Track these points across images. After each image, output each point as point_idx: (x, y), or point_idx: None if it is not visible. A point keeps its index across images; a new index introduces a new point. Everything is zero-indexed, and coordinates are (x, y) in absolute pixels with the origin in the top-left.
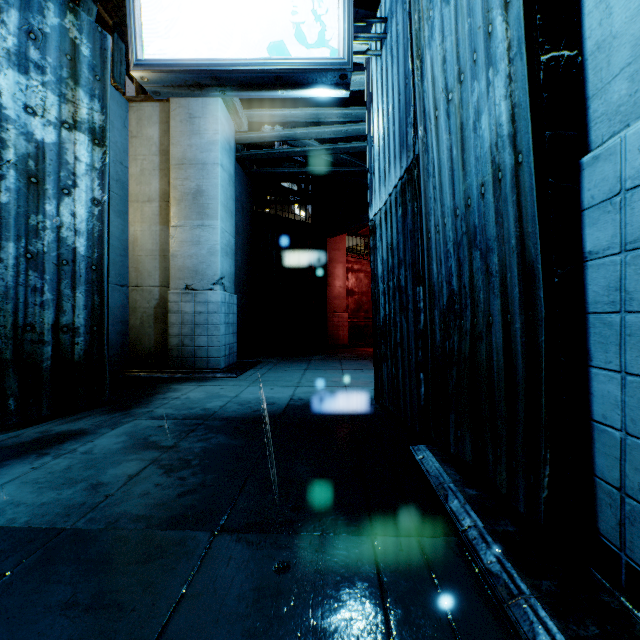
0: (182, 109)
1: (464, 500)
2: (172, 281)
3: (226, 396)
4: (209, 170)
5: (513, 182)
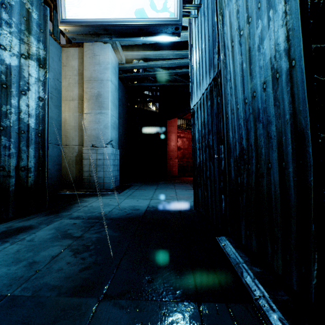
0: (90, 51)
1: (253, 276)
2: (85, 142)
3: (112, 205)
4: (104, 83)
5: (288, 79)
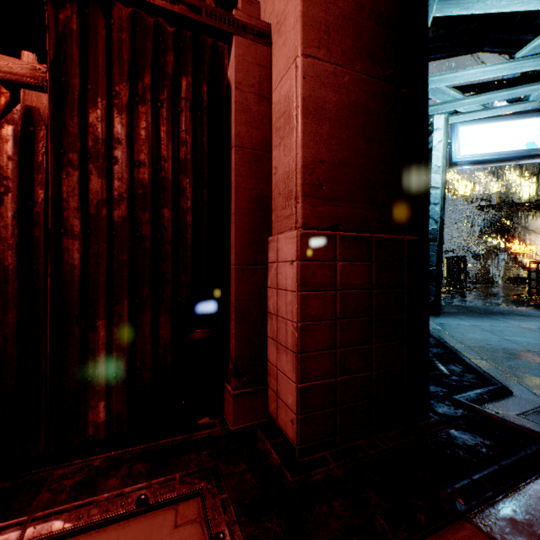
0: None
1: None
2: None
3: None
4: None
5: None
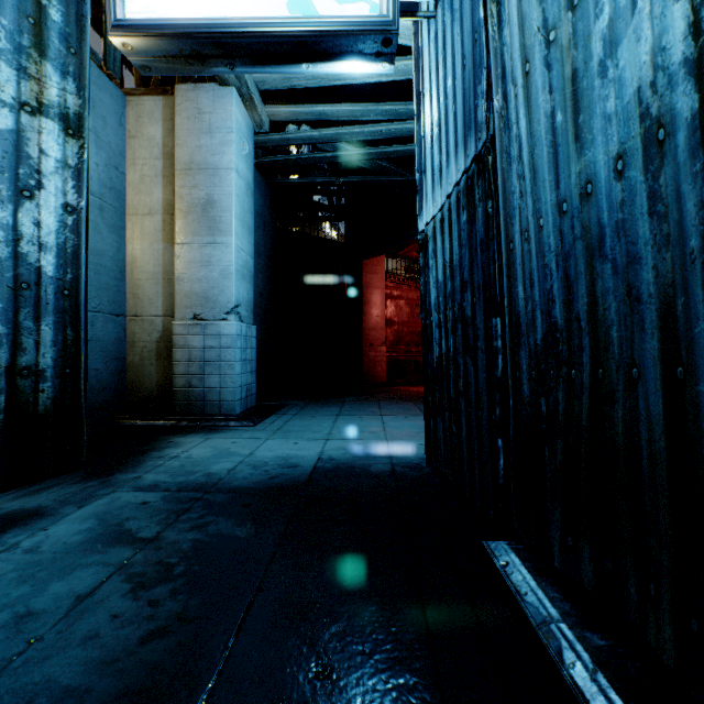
0: (189, 103)
1: (592, 663)
2: (177, 310)
3: (238, 454)
4: (222, 176)
5: (695, 140)
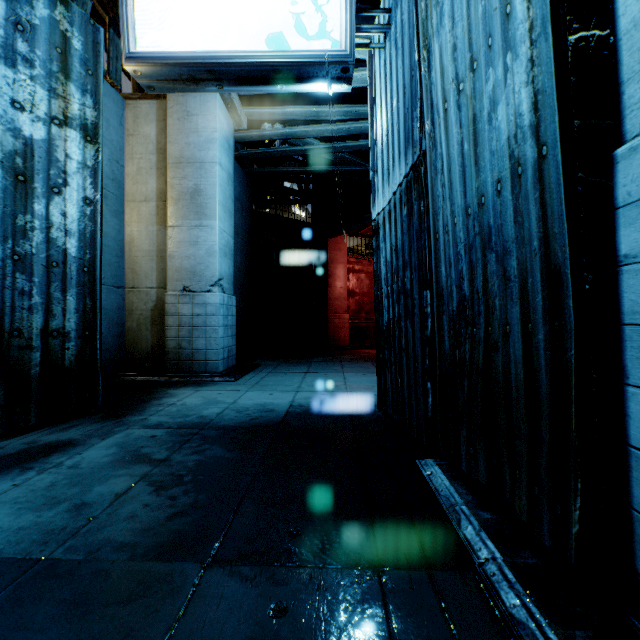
0: (180, 106)
1: (479, 526)
2: (169, 282)
3: (224, 402)
4: (207, 169)
5: (536, 177)
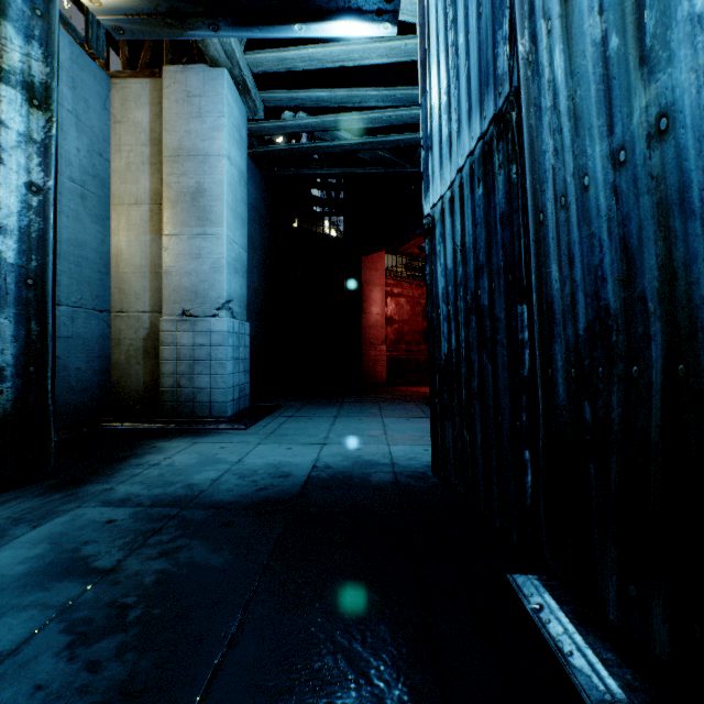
0: (178, 85)
1: None
2: (165, 305)
3: (225, 461)
4: (212, 163)
5: None
